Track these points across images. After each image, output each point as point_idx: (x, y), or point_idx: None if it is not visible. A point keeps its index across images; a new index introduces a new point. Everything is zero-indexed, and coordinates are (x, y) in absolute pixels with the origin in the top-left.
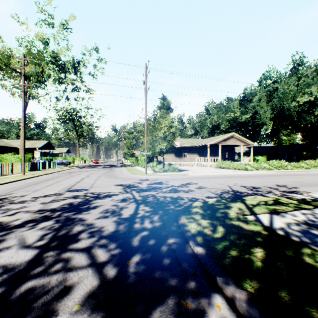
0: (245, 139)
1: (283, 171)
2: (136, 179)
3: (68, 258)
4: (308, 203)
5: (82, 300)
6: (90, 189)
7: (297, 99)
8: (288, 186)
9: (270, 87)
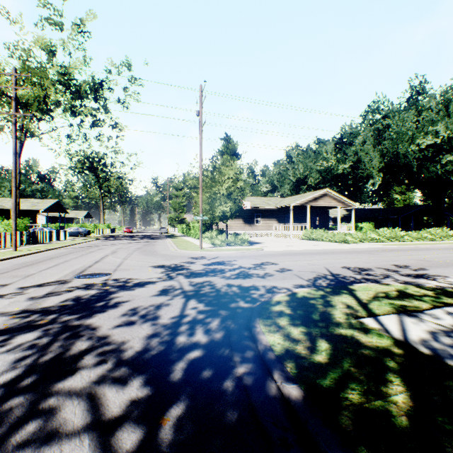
0: (344, 199)
1: (399, 244)
2: (187, 256)
3: (49, 412)
4: (452, 295)
5: None
6: (114, 273)
7: (418, 141)
8: (413, 267)
9: (378, 124)
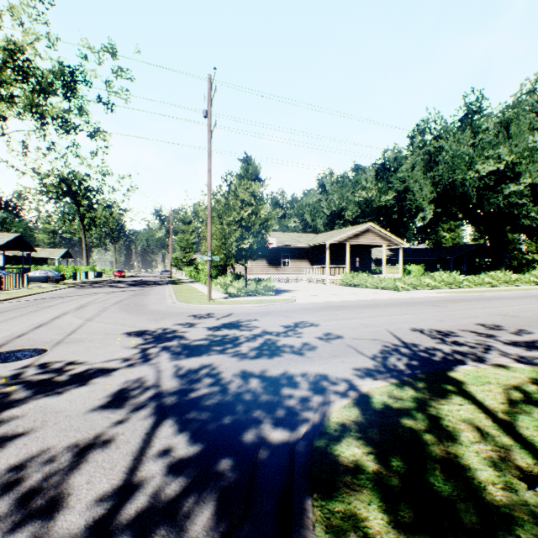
0: (390, 235)
1: (461, 292)
2: (186, 313)
3: None
4: None
5: None
6: (50, 350)
7: (477, 167)
8: (507, 328)
9: (430, 146)
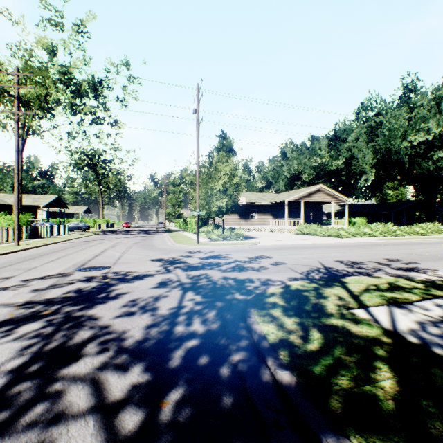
0: (337, 194)
1: (391, 239)
2: (184, 250)
3: (55, 396)
4: (441, 287)
5: None
6: (113, 267)
7: (410, 138)
8: (404, 261)
9: (371, 121)
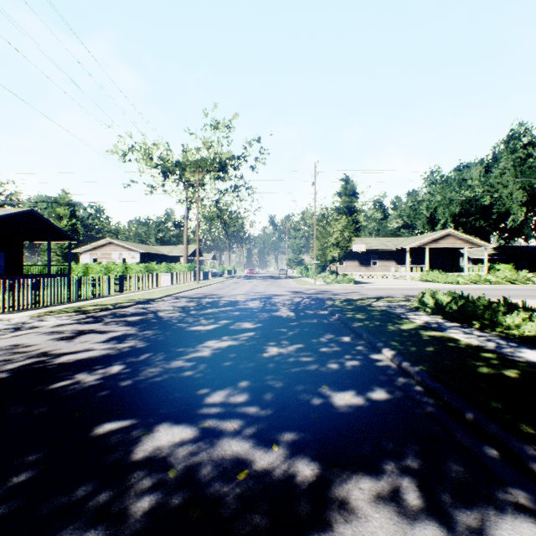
0: (472, 238)
1: (511, 286)
2: (304, 288)
3: (276, 306)
4: None
5: (285, 309)
6: (267, 292)
7: None
8: None
9: (518, 153)
